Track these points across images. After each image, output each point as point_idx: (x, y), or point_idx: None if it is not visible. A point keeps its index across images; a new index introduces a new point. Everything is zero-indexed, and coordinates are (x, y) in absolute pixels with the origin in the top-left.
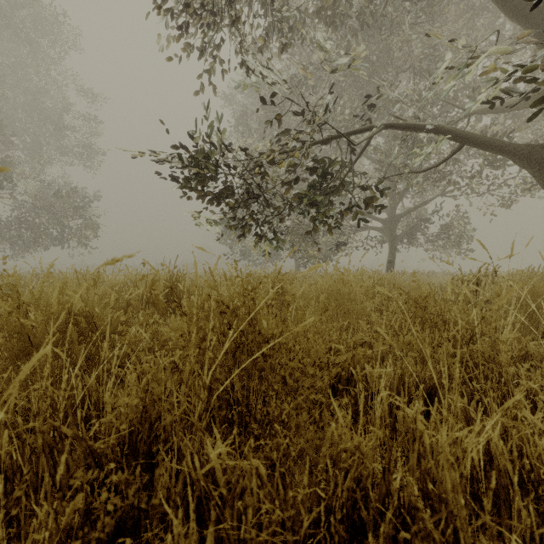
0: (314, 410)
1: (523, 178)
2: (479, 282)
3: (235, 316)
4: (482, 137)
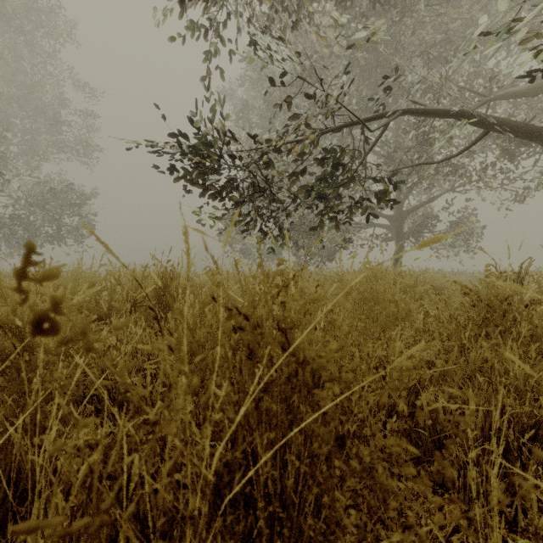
0: (410, 512)
1: (540, 171)
2: (520, 280)
3: (258, 334)
4: (509, 121)
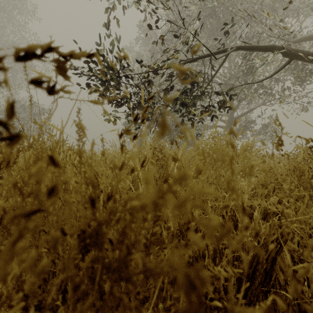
0: None
1: None
2: None
3: None
4: (306, 51)
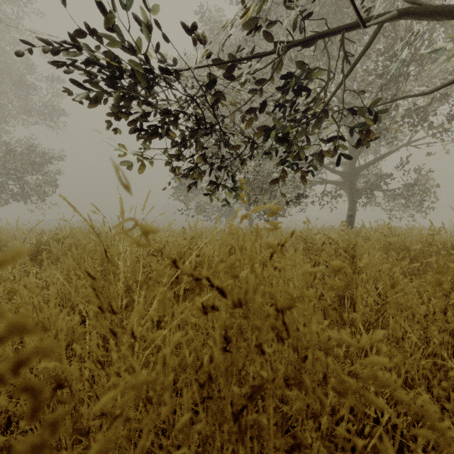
0: None
1: None
2: None
3: None
4: None
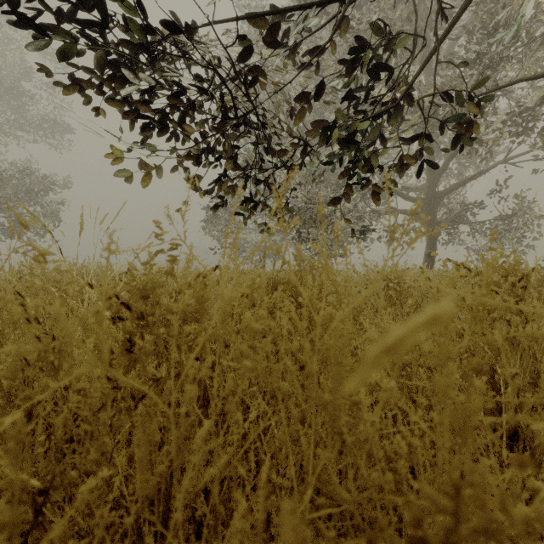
0: None
1: None
2: None
3: None
4: None
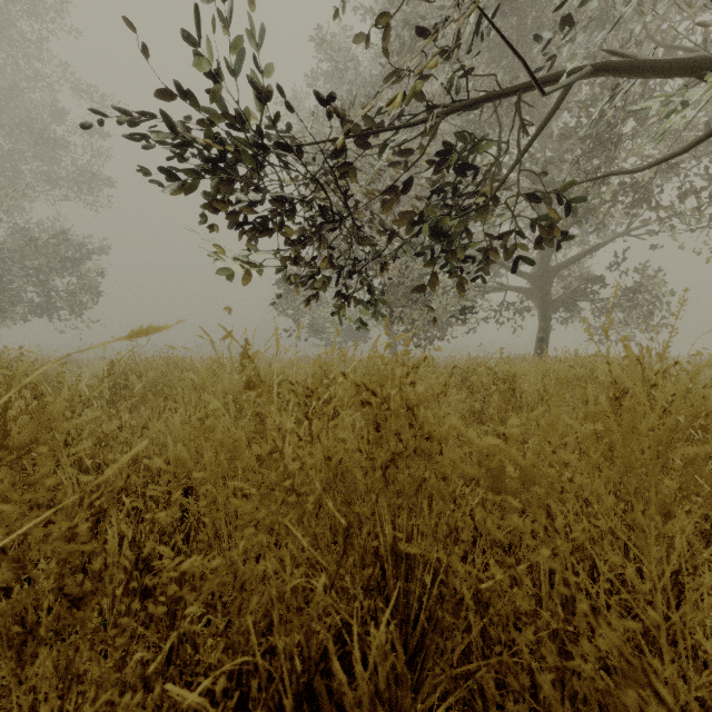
0: None
1: None
2: None
3: None
4: None
